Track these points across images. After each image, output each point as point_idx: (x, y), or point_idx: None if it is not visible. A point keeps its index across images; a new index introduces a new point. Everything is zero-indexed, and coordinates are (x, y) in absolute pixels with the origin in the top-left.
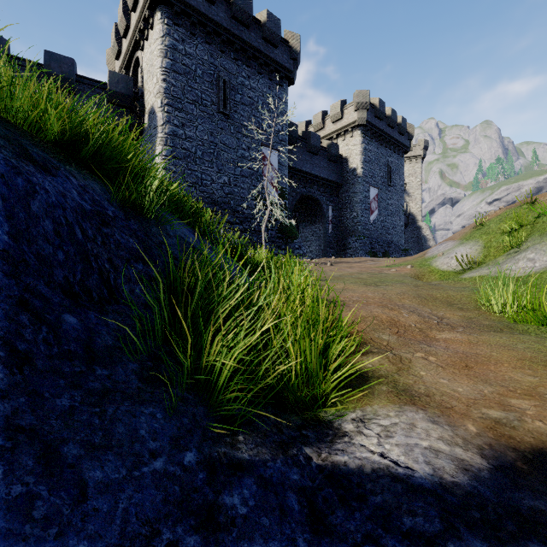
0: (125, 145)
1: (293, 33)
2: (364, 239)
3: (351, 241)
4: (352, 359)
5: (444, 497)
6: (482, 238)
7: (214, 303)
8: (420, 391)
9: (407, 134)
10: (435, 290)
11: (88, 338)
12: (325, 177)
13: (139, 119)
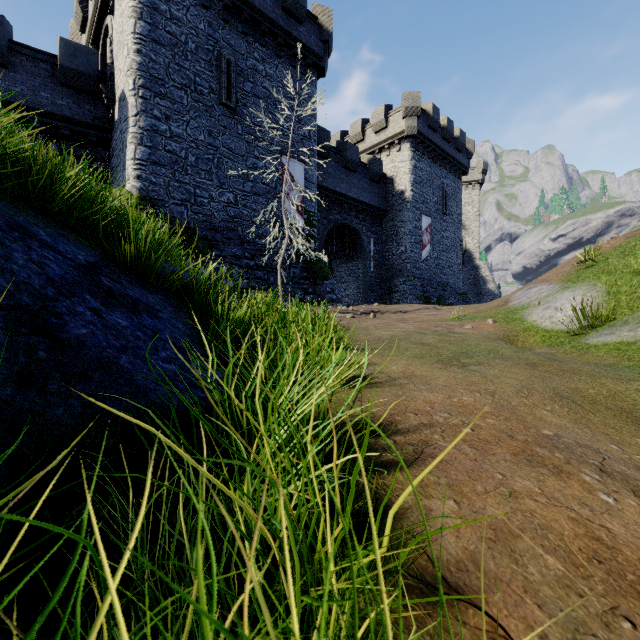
0: None
1: (324, 7)
2: (414, 281)
3: (398, 283)
4: None
5: None
6: (601, 279)
7: None
8: None
9: (465, 151)
10: (573, 375)
11: None
12: (365, 201)
13: (108, 110)
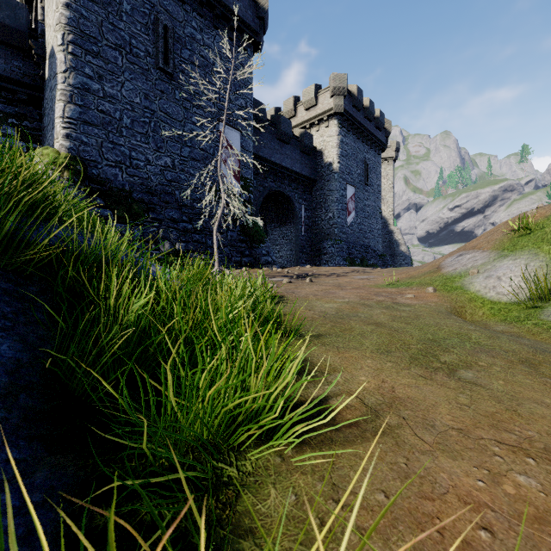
0: None
1: None
2: (341, 244)
3: (327, 245)
4: None
5: None
6: (542, 248)
7: None
8: None
9: (384, 130)
10: None
11: None
12: (297, 171)
13: (39, 68)
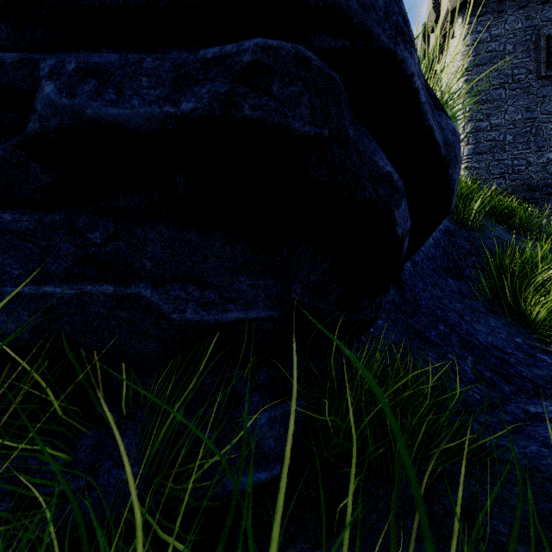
0: None
1: None
2: None
3: None
4: None
5: None
6: None
7: (532, 278)
8: None
9: None
10: None
11: (458, 289)
12: None
13: None
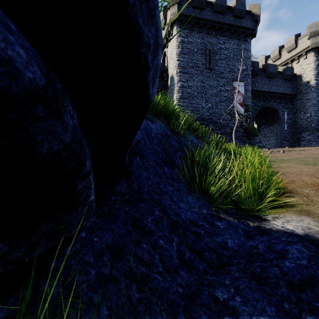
0: (170, 105)
1: (255, 4)
2: (317, 133)
3: (304, 135)
4: (280, 198)
5: (304, 238)
6: None
7: (209, 167)
8: (315, 212)
9: None
10: None
11: (171, 175)
12: (280, 92)
13: (166, 82)
